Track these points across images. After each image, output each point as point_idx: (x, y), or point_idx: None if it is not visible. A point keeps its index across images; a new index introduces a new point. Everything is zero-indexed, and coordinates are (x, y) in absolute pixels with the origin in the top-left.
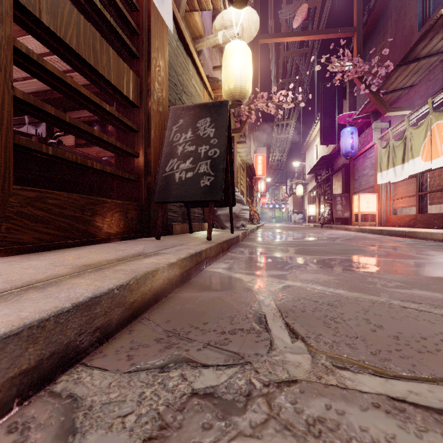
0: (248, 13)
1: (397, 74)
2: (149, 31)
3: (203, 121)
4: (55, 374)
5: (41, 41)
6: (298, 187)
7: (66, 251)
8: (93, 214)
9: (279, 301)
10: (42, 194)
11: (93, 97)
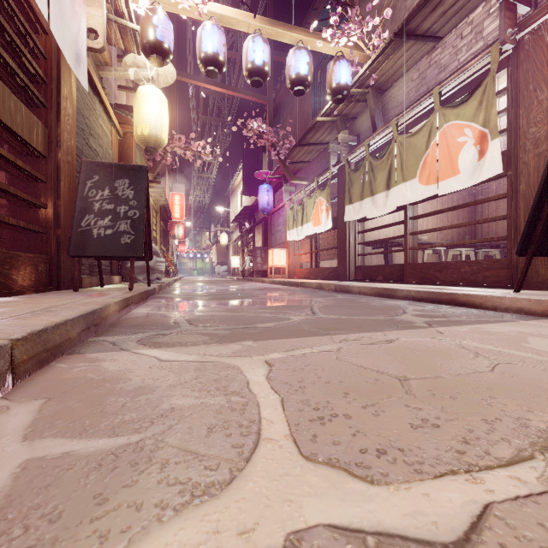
0: None
1: (297, 151)
2: (59, 81)
3: (121, 182)
4: (88, 337)
5: None
6: (223, 235)
7: (5, 300)
8: (10, 267)
9: (187, 318)
10: None
11: (9, 156)
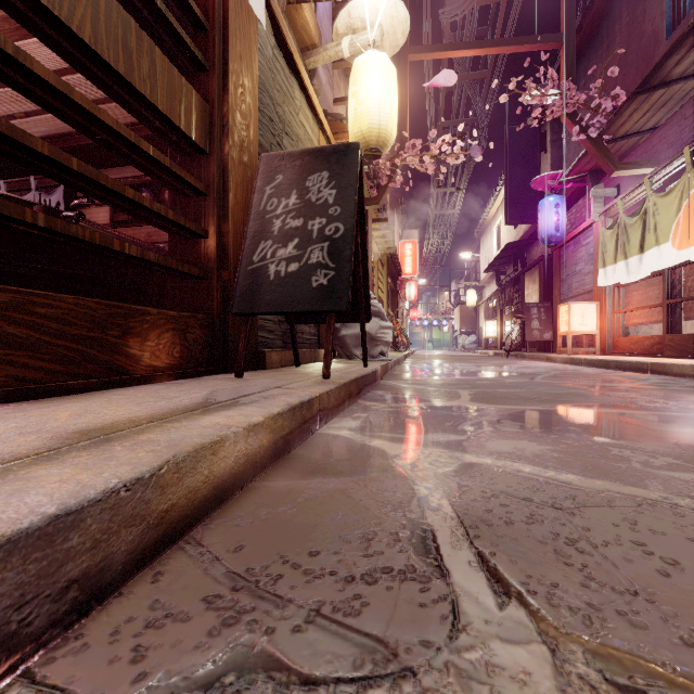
0: (391, 6)
1: (632, 108)
2: (226, 25)
3: (316, 177)
4: None
5: (50, 50)
6: (469, 292)
7: (67, 400)
8: (123, 333)
9: (458, 499)
10: (24, 297)
11: (123, 131)
